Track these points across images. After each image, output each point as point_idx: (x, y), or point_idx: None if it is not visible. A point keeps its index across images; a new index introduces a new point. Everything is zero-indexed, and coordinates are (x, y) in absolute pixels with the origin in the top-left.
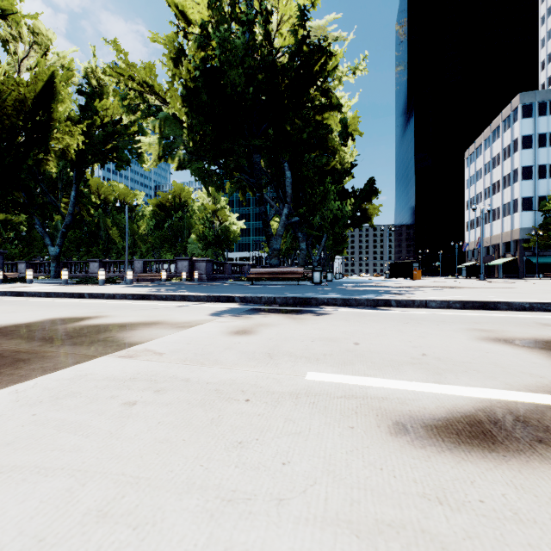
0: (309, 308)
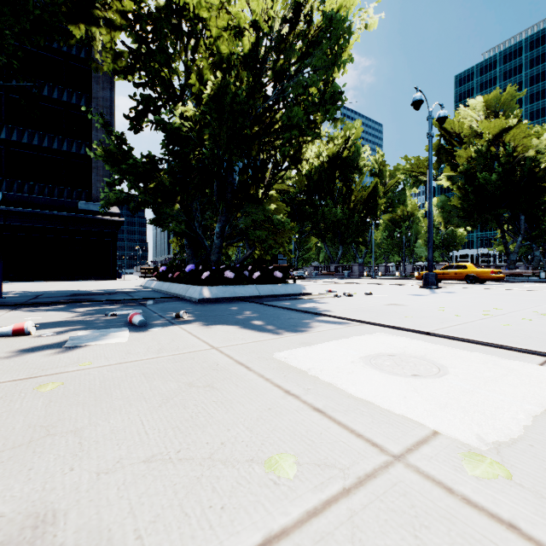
0: (526, 283)
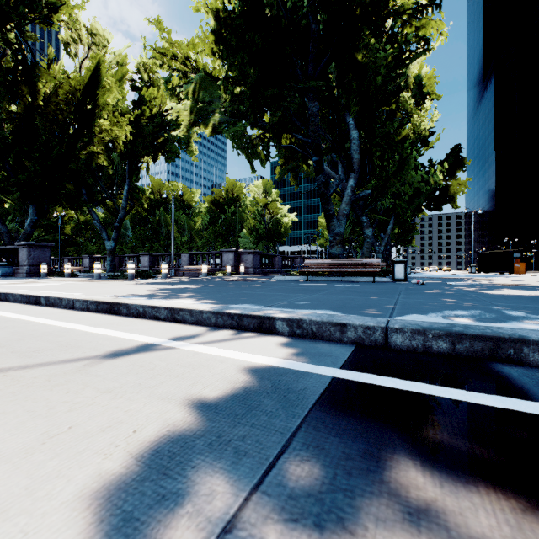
0: None
